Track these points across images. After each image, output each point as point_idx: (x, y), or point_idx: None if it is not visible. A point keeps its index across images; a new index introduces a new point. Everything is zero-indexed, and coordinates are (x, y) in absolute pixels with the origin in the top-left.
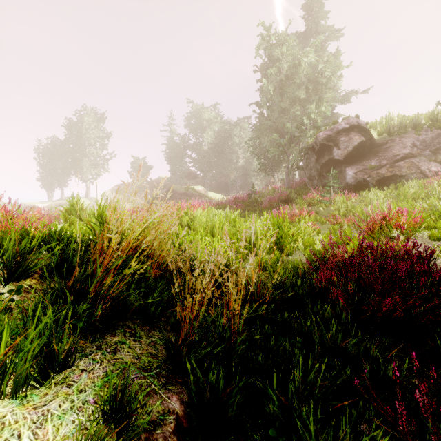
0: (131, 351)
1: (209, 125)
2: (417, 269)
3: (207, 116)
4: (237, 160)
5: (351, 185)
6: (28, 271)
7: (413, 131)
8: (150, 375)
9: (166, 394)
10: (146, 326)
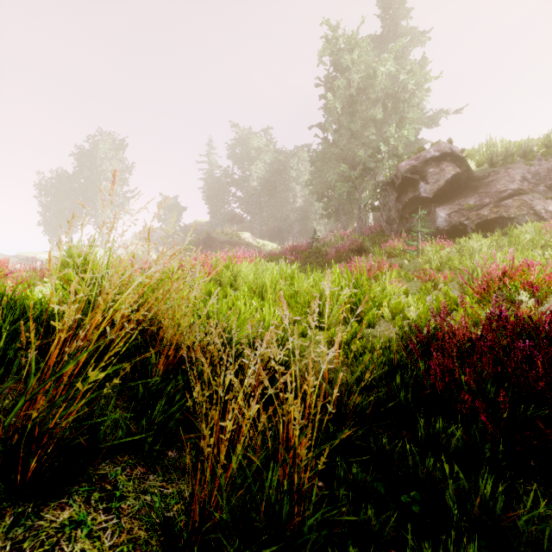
0: (91, 547)
1: (259, 154)
2: None
3: (256, 143)
4: (294, 199)
5: (443, 230)
6: None
7: (523, 161)
8: None
9: None
10: (140, 468)
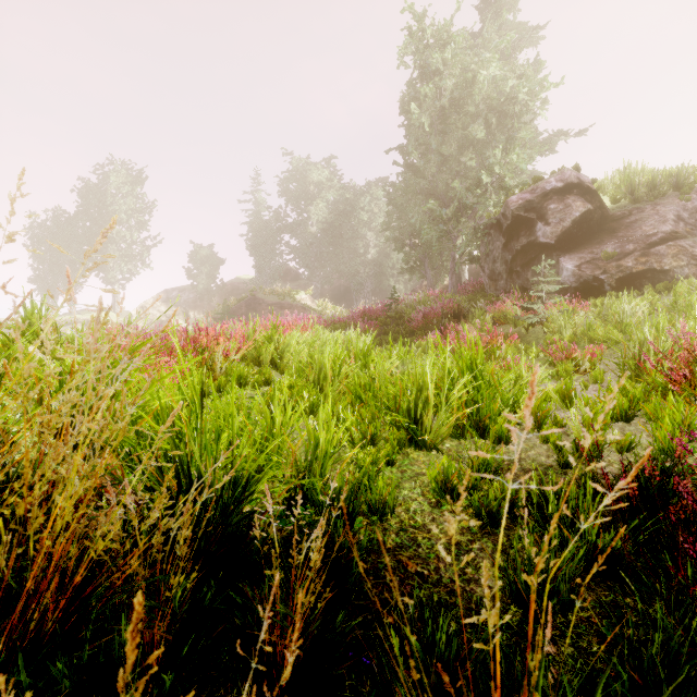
0: None
1: (320, 191)
2: None
3: (316, 176)
4: (365, 249)
5: (570, 287)
6: None
7: (676, 195)
8: None
9: None
10: None
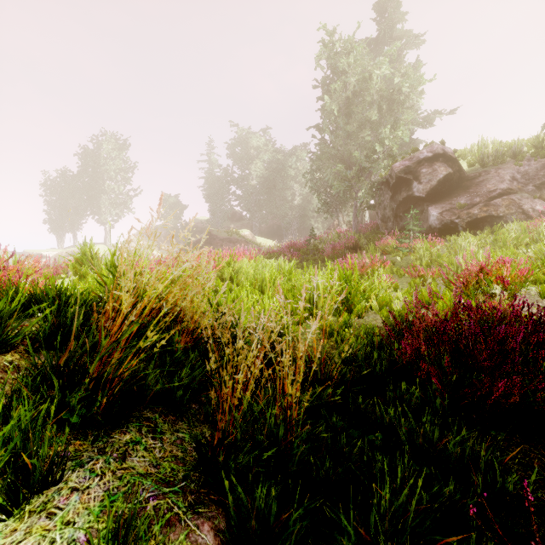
0: (148, 455)
1: (258, 154)
2: (534, 338)
3: (256, 142)
4: (292, 197)
5: (435, 228)
6: (7, 342)
7: (513, 161)
8: (173, 492)
9: (194, 521)
10: (171, 416)
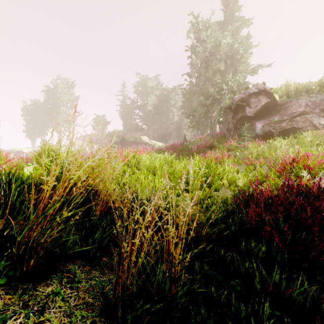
0: (64, 305)
1: (152, 91)
2: None
3: (151, 84)
4: (173, 117)
5: (260, 135)
6: None
7: (306, 95)
8: None
9: None
10: (88, 266)
